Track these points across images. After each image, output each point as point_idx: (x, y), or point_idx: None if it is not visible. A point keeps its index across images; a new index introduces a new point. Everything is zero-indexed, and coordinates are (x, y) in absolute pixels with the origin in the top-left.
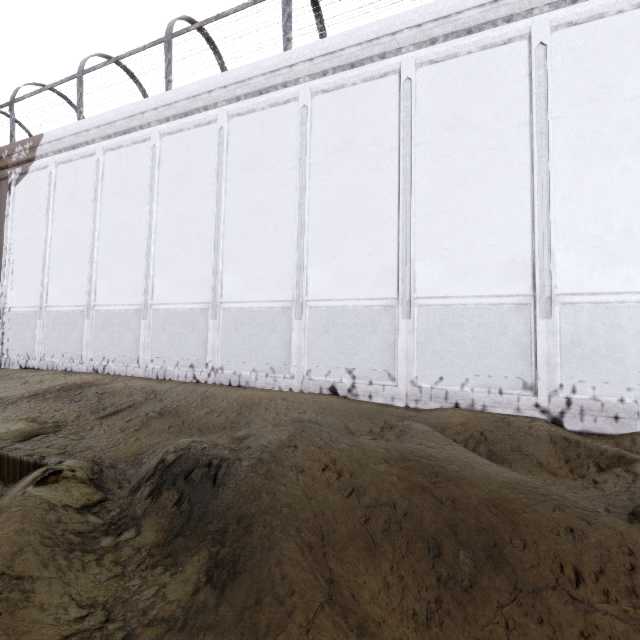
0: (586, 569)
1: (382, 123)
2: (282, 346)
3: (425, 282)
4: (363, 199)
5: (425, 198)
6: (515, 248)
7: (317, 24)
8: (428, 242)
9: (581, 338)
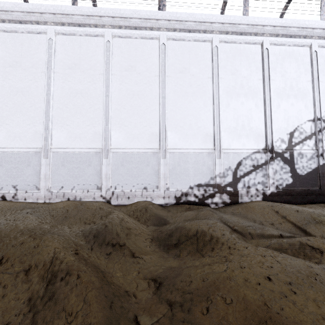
0: (13, 257)
1: (38, 57)
2: None
3: (57, 140)
4: (26, 95)
5: (58, 99)
6: (96, 127)
7: None
8: (59, 121)
9: (119, 166)
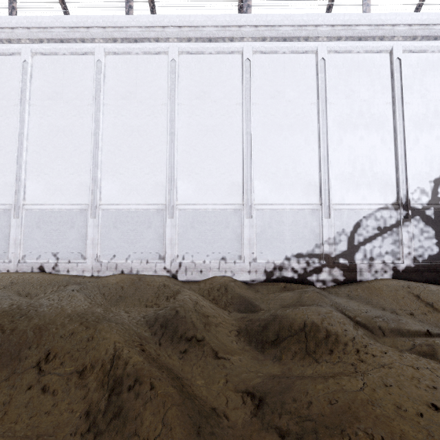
0: (62, 353)
1: (83, 86)
2: (3, 238)
3: (107, 194)
4: (69, 135)
5: (109, 140)
6: (158, 176)
7: (60, 3)
8: (110, 168)
9: (188, 229)
